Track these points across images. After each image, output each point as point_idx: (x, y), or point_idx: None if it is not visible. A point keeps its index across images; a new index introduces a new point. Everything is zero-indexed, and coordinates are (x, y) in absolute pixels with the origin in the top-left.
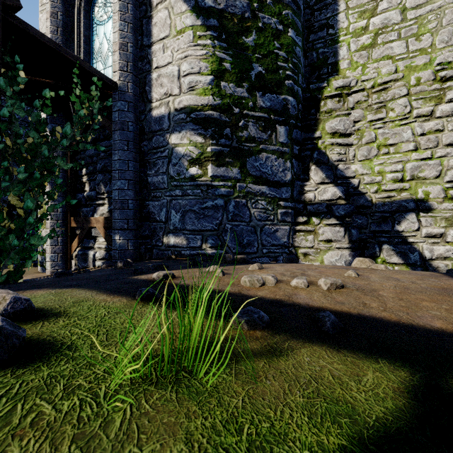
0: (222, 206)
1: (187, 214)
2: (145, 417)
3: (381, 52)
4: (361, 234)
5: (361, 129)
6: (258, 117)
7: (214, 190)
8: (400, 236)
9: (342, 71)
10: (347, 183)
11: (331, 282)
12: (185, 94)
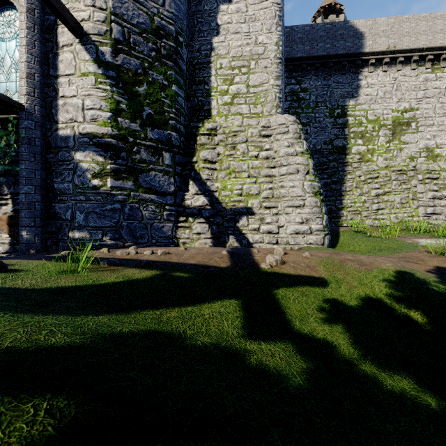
0: (119, 209)
1: (90, 214)
2: (62, 278)
3: (236, 110)
4: (218, 229)
5: (221, 159)
6: (149, 146)
7: (112, 197)
8: (239, 230)
9: (214, 117)
10: (212, 195)
11: (163, 251)
12: (88, 123)
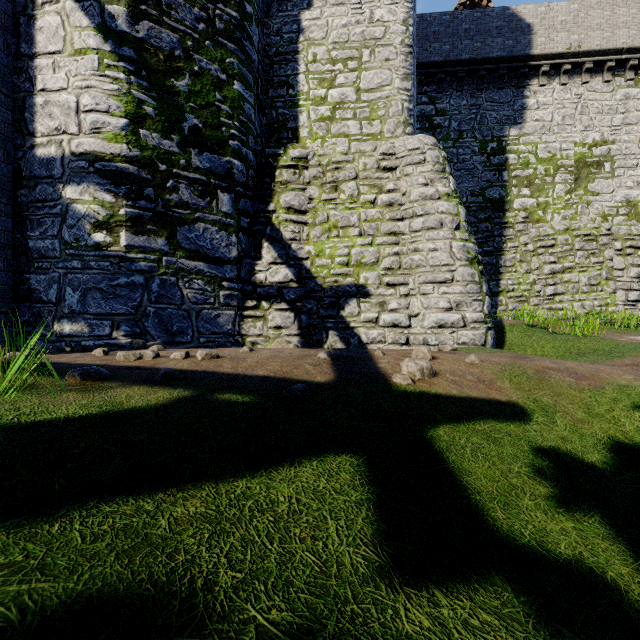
0: (142, 284)
1: (90, 292)
2: None
3: (339, 128)
4: (310, 320)
5: (316, 207)
6: (194, 179)
7: (129, 264)
8: (344, 321)
9: (303, 140)
10: (300, 265)
11: (207, 352)
12: (86, 136)
